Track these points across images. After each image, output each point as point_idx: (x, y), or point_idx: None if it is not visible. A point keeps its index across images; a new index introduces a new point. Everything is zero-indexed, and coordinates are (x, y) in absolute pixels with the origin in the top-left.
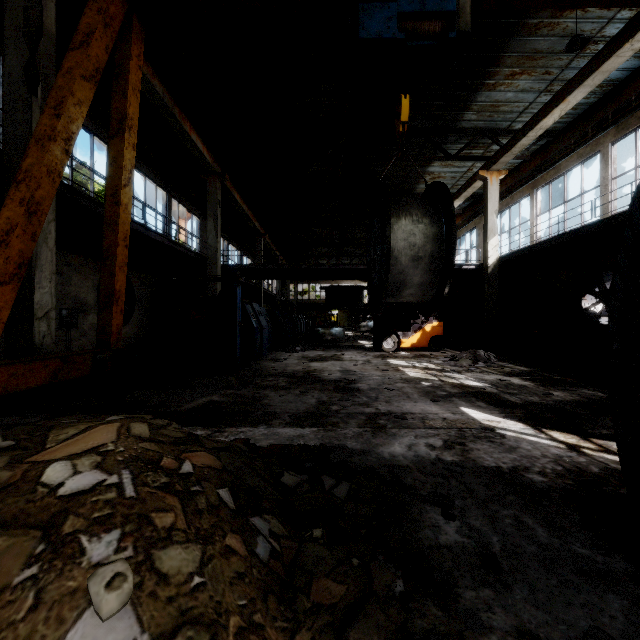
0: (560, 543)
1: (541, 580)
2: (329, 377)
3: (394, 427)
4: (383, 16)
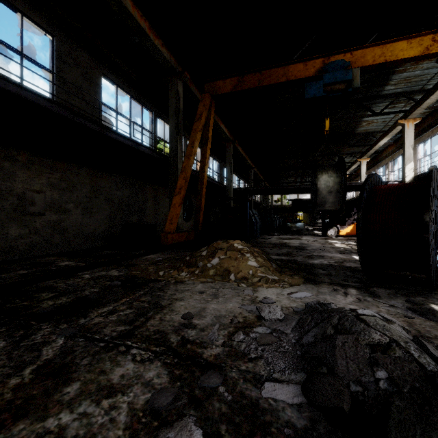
0: (352, 275)
1: (340, 277)
2: (293, 245)
3: (317, 258)
4: (316, 87)
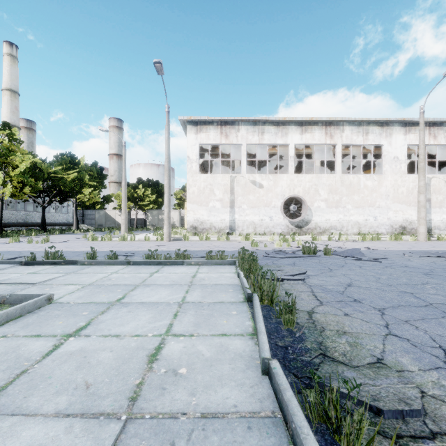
0: None
1: None
2: None
3: None
4: None
